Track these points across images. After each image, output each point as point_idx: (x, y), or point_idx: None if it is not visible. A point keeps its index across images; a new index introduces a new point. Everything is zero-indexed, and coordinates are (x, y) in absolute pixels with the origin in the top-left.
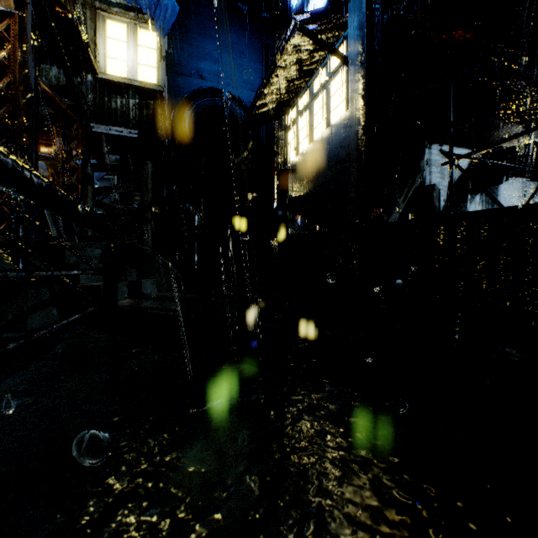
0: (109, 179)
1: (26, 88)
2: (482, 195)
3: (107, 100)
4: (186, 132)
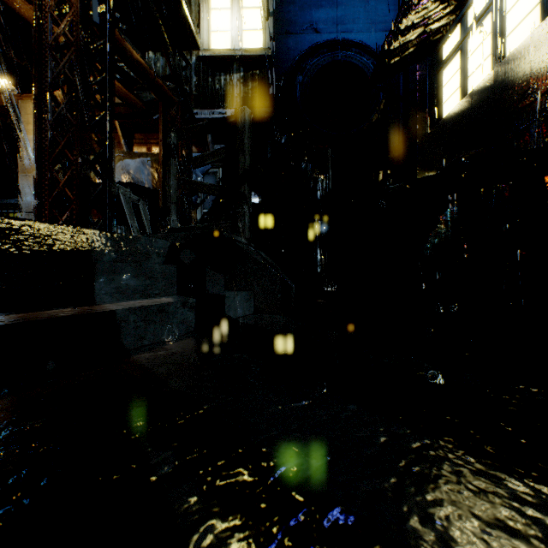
0: (214, 173)
1: (101, 38)
2: None
3: (210, 81)
4: (296, 103)
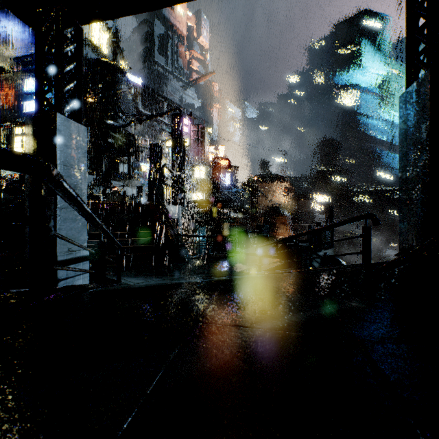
0: None
1: None
2: (97, 187)
3: None
4: None
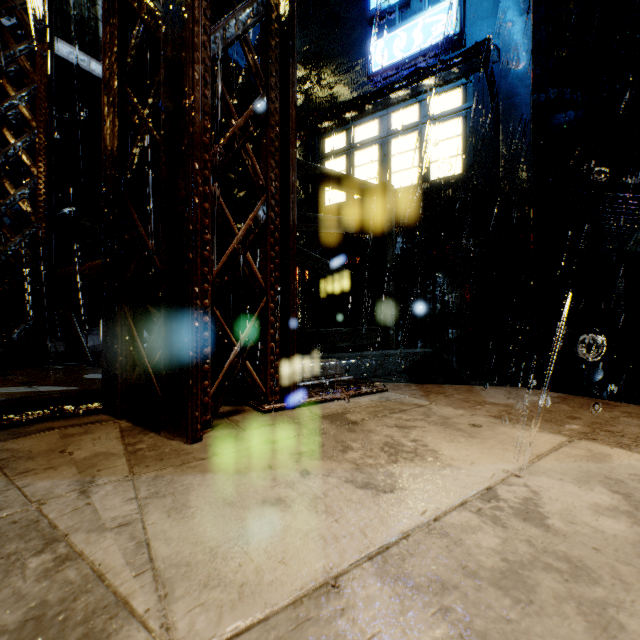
0: None
1: None
2: None
3: None
4: None
